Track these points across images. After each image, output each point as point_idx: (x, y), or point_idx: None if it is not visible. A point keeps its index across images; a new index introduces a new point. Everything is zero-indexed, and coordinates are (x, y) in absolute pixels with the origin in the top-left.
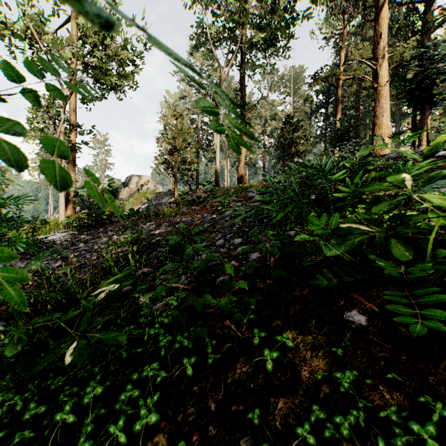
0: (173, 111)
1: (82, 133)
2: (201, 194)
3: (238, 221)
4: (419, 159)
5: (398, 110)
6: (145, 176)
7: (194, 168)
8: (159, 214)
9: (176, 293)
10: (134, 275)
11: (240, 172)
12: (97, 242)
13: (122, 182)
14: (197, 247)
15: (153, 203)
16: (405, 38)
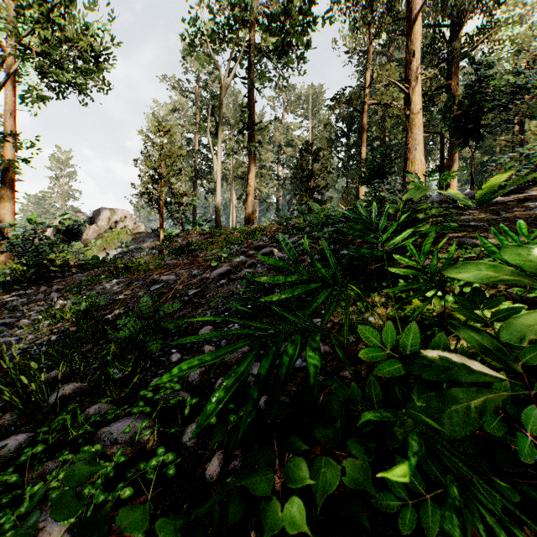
0: (157, 125)
1: (21, 146)
2: (195, 236)
3: (239, 287)
4: (473, 205)
5: (426, 145)
6: (122, 210)
7: (187, 203)
8: (132, 267)
9: (88, 488)
10: (39, 407)
11: (247, 209)
12: (31, 309)
13: (89, 218)
14: (64, 491)
15: (130, 248)
16: (434, 64)
